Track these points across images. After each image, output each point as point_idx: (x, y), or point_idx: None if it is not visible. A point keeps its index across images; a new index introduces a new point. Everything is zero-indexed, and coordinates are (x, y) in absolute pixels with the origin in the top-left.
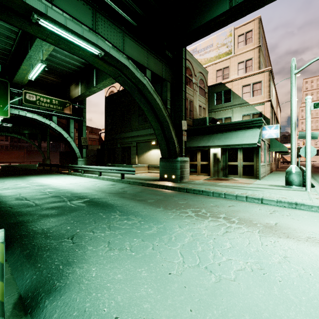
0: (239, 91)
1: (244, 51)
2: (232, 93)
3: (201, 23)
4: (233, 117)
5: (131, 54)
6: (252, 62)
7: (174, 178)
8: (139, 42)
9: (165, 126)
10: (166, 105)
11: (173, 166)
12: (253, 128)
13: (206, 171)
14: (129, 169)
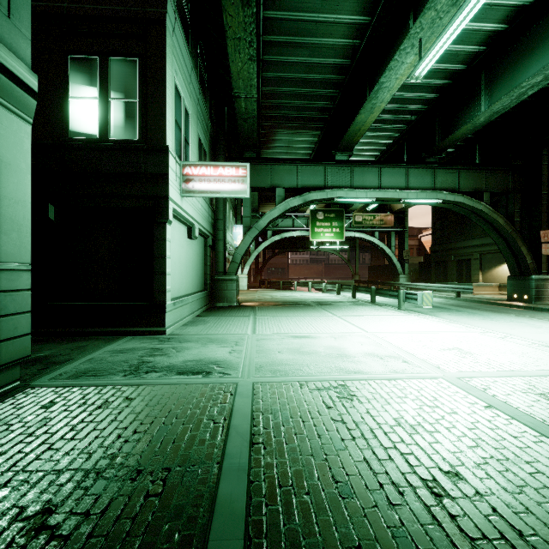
0: None
1: None
2: None
3: None
4: None
5: (466, 184)
6: None
7: (526, 298)
8: (475, 168)
9: (511, 242)
10: (513, 219)
11: (524, 285)
12: None
13: None
14: (465, 287)
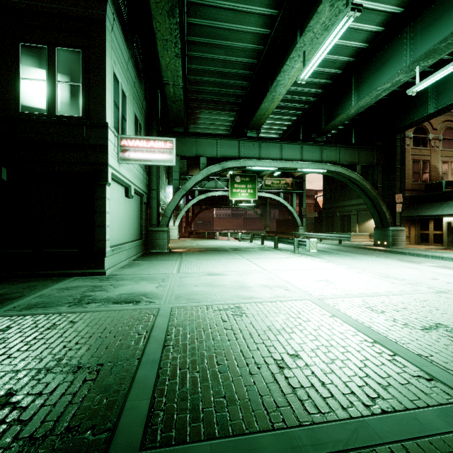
0: None
1: None
2: None
3: (406, 121)
4: None
5: (344, 159)
6: None
7: (385, 244)
8: (351, 147)
9: (375, 202)
10: (377, 185)
11: (385, 234)
12: None
13: (440, 242)
14: (345, 236)
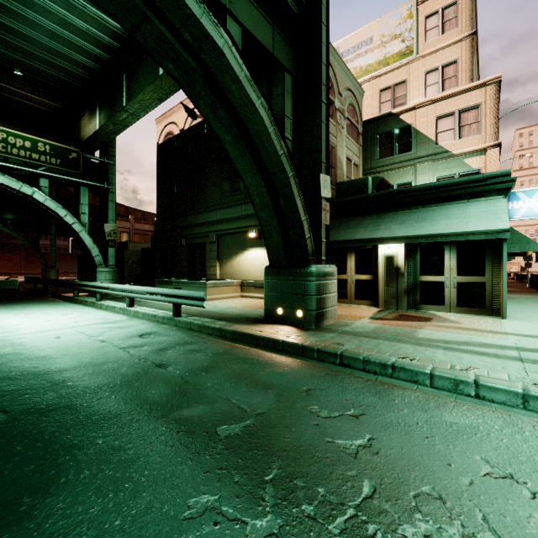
0: (430, 129)
1: (439, 46)
2: (413, 133)
3: None
4: (417, 182)
5: None
6: (458, 67)
7: (301, 316)
8: None
9: (278, 185)
10: (282, 130)
11: (298, 286)
12: (488, 196)
13: (368, 296)
14: (190, 293)
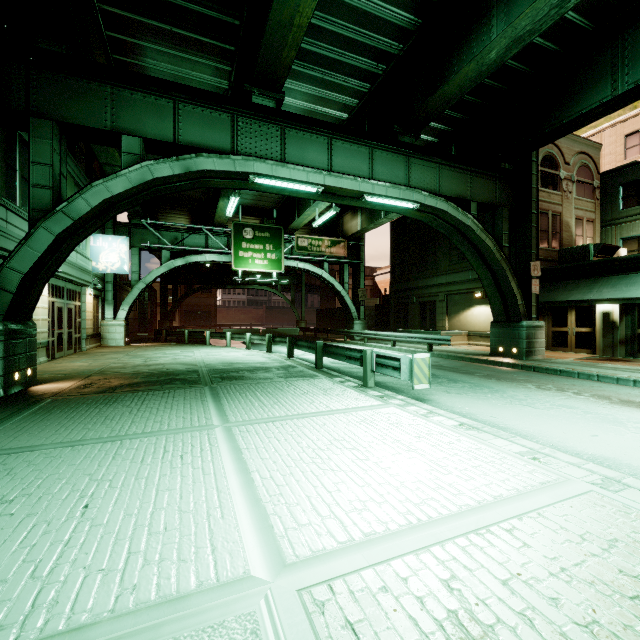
0: None
1: None
2: None
3: (562, 118)
4: None
5: (448, 188)
6: None
7: (515, 352)
8: (459, 167)
9: (499, 275)
10: (502, 243)
11: (513, 334)
12: None
13: (588, 346)
14: (441, 337)
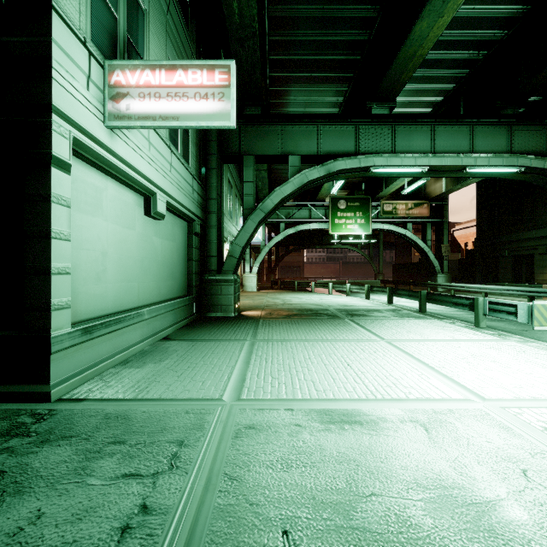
0: None
1: None
2: None
3: None
4: None
5: None
6: None
7: None
8: None
9: None
10: None
11: None
12: None
13: None
14: (545, 290)
